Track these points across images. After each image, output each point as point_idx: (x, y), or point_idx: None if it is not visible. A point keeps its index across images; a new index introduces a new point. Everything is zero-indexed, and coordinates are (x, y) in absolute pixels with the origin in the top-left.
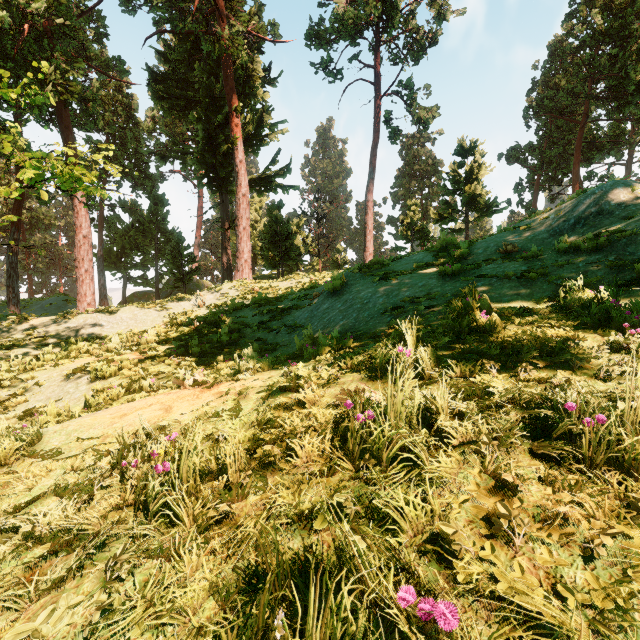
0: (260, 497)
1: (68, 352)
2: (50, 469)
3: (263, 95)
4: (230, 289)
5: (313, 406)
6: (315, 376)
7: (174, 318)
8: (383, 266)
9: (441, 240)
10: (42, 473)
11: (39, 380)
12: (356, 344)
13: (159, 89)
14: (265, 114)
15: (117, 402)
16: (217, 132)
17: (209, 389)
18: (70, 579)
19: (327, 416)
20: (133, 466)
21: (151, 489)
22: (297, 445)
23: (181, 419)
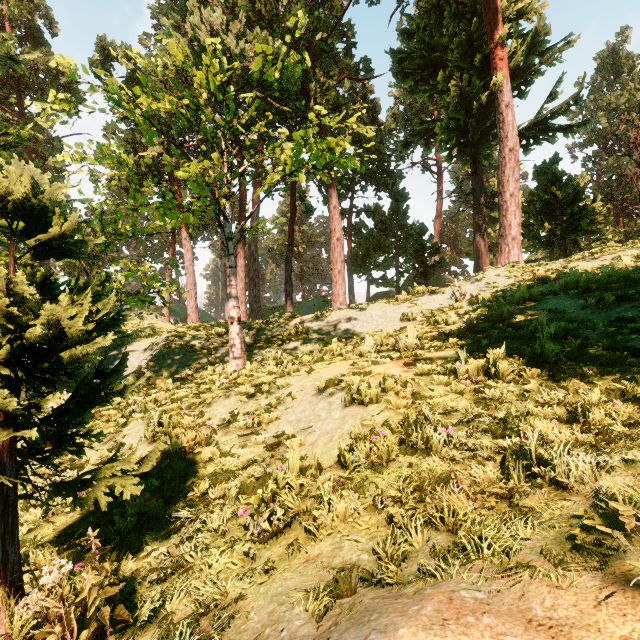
0: None
1: (323, 352)
2: None
3: (537, 7)
4: (497, 276)
5: None
6: None
7: (428, 315)
8: None
9: None
10: None
11: (293, 389)
12: None
13: (402, 69)
14: (541, 31)
15: (388, 470)
16: (472, 81)
17: None
18: None
19: None
20: None
21: None
22: None
23: None
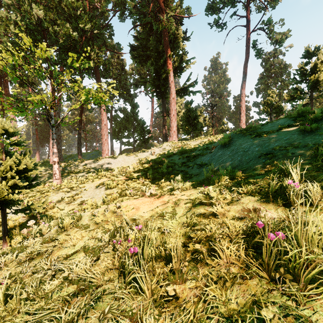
0: (195, 285)
1: (98, 175)
2: (83, 236)
3: (183, 46)
4: (166, 146)
5: (223, 217)
6: (221, 196)
7: (141, 160)
8: (255, 129)
9: (298, 110)
10: (79, 237)
11: (86, 188)
12: (244, 176)
13: (134, 53)
14: (184, 55)
15: (115, 200)
16: (160, 69)
17: (158, 199)
18: (82, 316)
19: (236, 227)
20: (119, 243)
21: (126, 266)
22: (219, 248)
23: (144, 215)
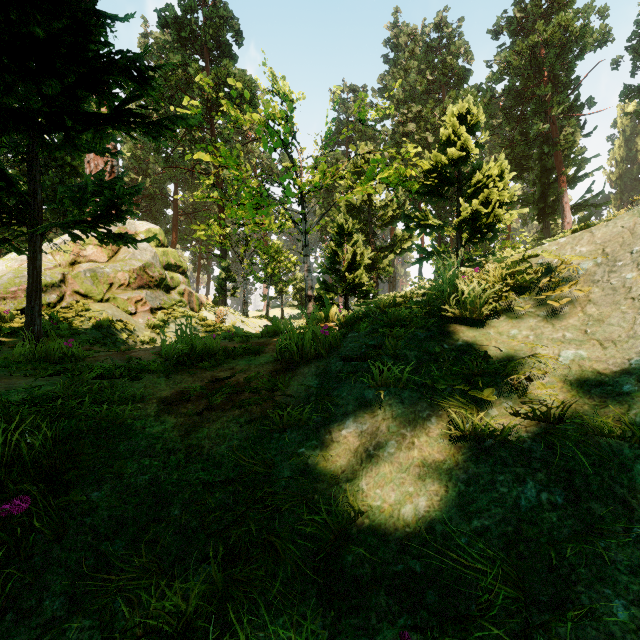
0: None
1: None
2: None
3: (580, 150)
4: None
5: None
6: None
7: None
8: None
9: None
10: None
11: None
12: None
13: None
14: (582, 163)
15: None
16: (548, 189)
17: None
18: None
19: None
20: None
21: None
22: None
23: None
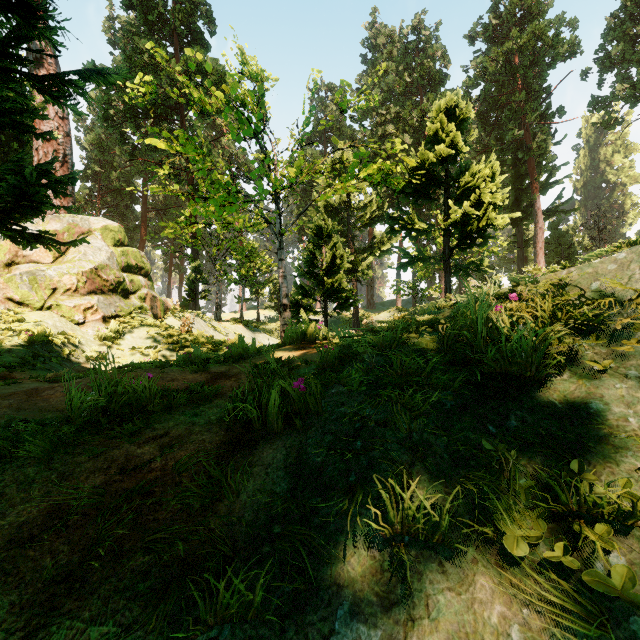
0: None
1: None
2: None
3: (551, 157)
4: None
5: None
6: None
7: None
8: None
9: None
10: None
11: None
12: None
13: None
14: (553, 170)
15: None
16: (521, 194)
17: None
18: None
19: None
20: None
21: None
22: None
23: None
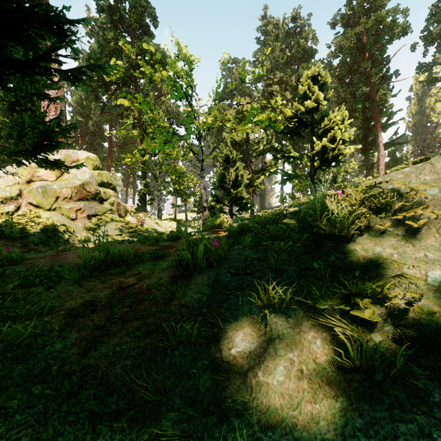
0: None
1: None
2: None
3: (390, 106)
4: None
5: None
6: None
7: None
8: None
9: None
10: None
11: None
12: None
13: None
14: (391, 115)
15: None
16: (368, 132)
17: None
18: None
19: None
20: None
21: None
22: None
23: None
